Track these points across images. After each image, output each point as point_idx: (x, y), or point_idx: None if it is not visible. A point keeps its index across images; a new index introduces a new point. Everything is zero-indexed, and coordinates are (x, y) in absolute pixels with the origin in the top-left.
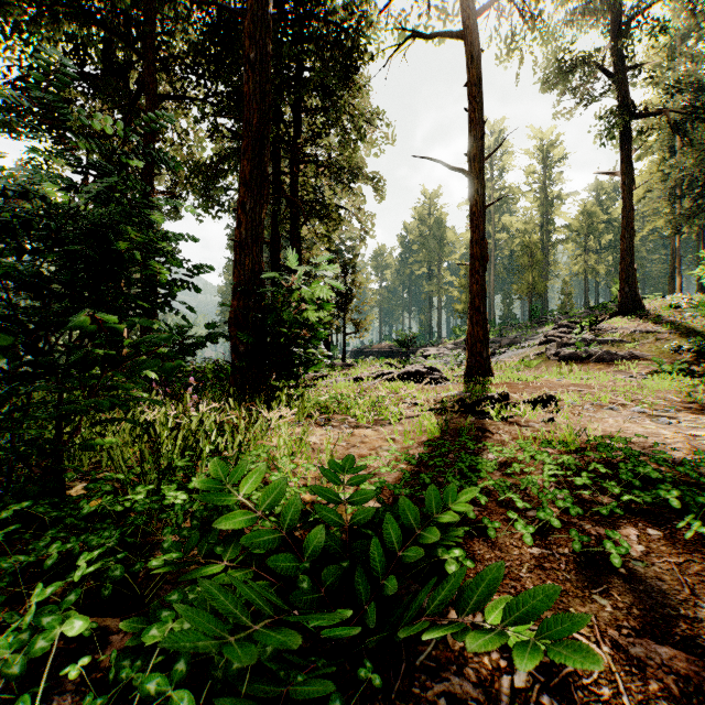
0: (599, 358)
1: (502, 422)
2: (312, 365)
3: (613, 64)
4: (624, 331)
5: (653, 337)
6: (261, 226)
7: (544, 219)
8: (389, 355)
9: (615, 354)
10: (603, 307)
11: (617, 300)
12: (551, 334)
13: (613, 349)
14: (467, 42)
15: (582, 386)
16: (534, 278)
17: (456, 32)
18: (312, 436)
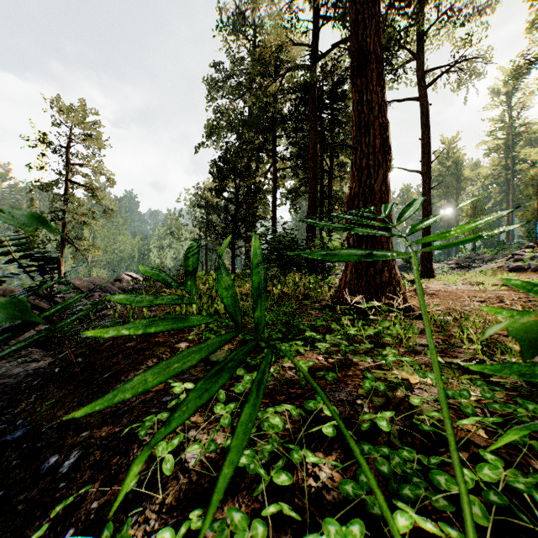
0: (534, 269)
1: None
2: (332, 269)
3: None
4: None
5: None
6: None
7: None
8: (407, 269)
9: None
10: None
11: None
12: (515, 253)
13: None
14: (420, 104)
15: None
16: None
17: (414, 98)
18: None
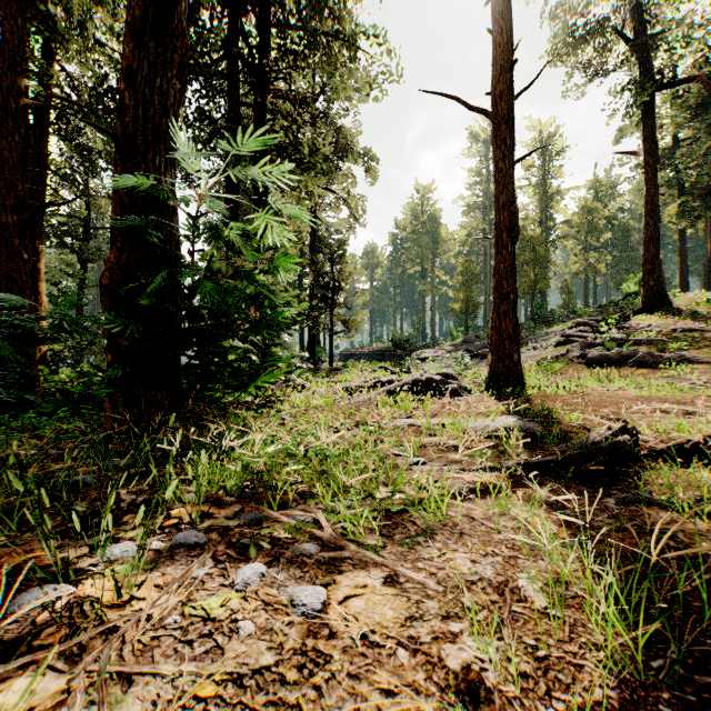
0: (639, 361)
1: (702, 520)
2: (264, 373)
3: (634, 29)
4: (660, 328)
5: (699, 336)
6: (167, 118)
7: (543, 215)
8: (381, 358)
9: (659, 356)
10: (614, 306)
11: (630, 297)
12: (569, 333)
13: (652, 350)
14: None
15: (655, 399)
16: (537, 275)
17: None
18: (161, 663)
